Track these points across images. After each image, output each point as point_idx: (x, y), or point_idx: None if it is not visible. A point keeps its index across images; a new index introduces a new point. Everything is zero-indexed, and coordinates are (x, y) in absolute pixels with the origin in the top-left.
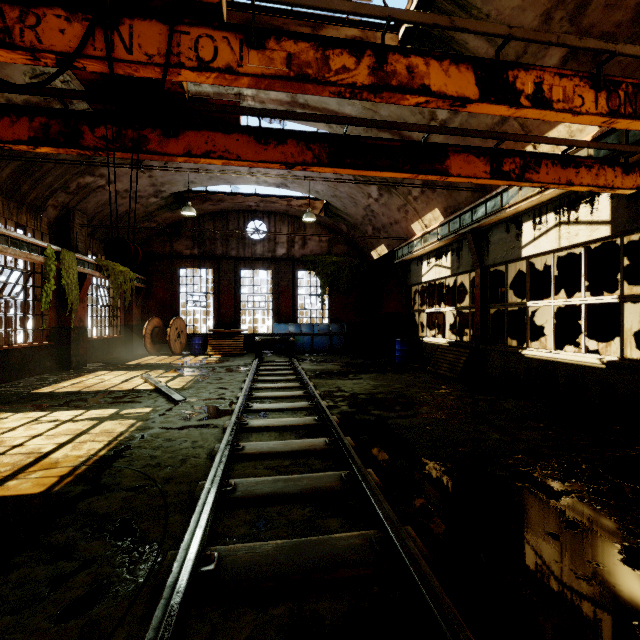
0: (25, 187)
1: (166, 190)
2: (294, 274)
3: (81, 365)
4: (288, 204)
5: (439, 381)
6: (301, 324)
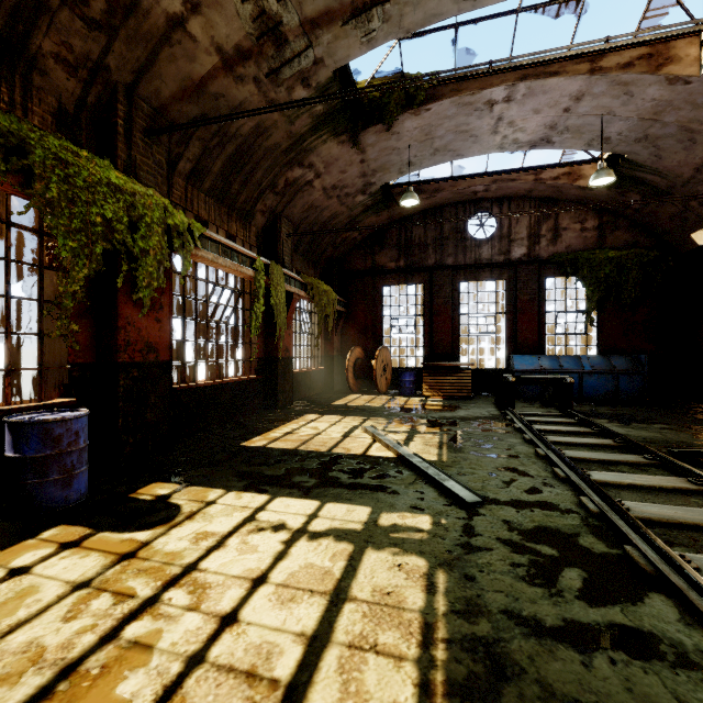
0: (235, 186)
1: (376, 182)
2: (539, 283)
3: (287, 404)
4: (536, 179)
5: None
6: (558, 356)
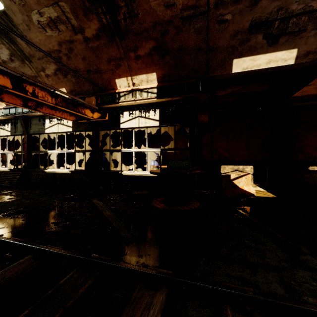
0: None
1: None
2: None
3: None
4: None
5: (2, 189)
6: None
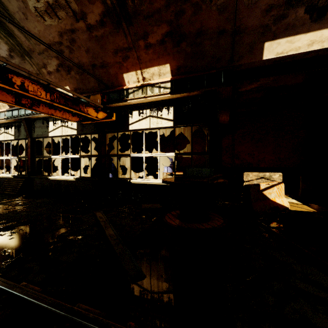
0: None
1: None
2: None
3: None
4: None
5: (3, 197)
6: None
